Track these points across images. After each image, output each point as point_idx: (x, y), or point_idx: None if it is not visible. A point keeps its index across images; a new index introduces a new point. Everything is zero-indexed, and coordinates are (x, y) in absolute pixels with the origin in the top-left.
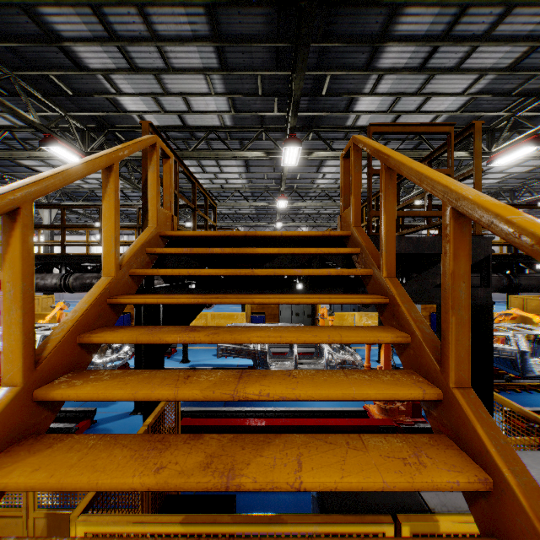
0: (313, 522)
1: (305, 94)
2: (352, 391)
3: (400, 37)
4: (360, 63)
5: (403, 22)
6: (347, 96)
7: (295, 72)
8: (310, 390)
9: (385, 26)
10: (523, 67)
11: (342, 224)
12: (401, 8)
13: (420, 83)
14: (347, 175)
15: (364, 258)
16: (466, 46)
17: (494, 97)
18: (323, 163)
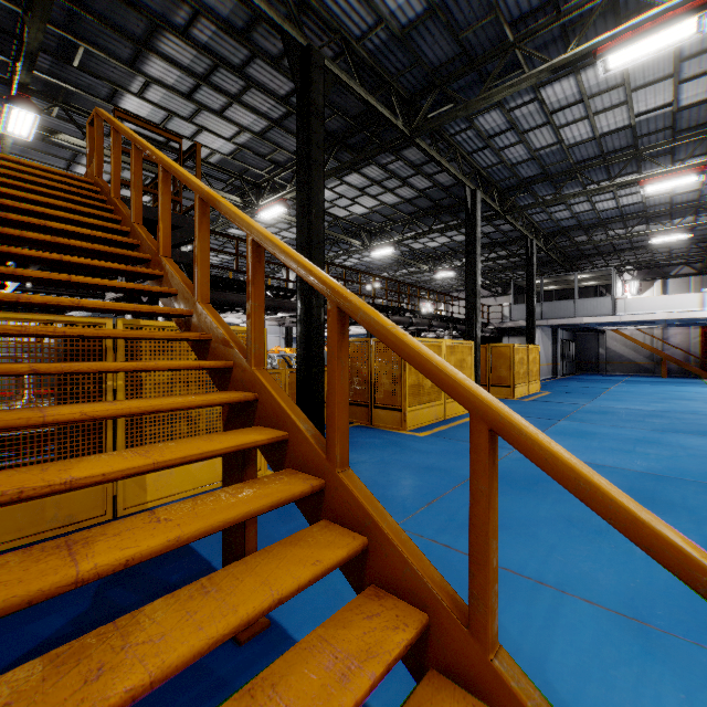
0: (55, 315)
1: (47, 52)
2: (80, 217)
3: (164, 55)
4: (124, 56)
5: (166, 43)
6: (109, 84)
7: (32, 19)
8: (53, 210)
9: (147, 35)
10: (269, 139)
11: (88, 178)
12: (162, 29)
13: (191, 112)
14: (93, 140)
15: (103, 193)
16: (224, 98)
17: (256, 156)
18: (78, 159)
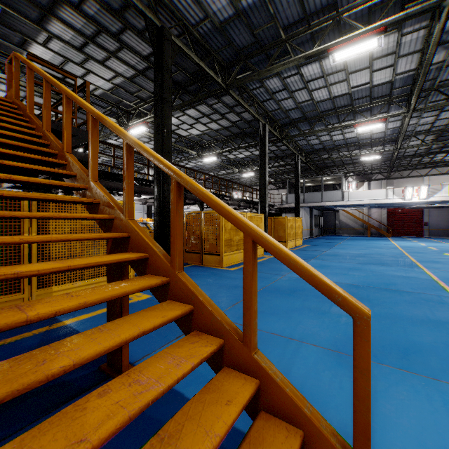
0: None
1: None
2: (6, 124)
3: (63, 20)
4: (32, 17)
5: (64, 12)
6: (21, 35)
7: None
8: None
9: (50, 6)
10: (136, 82)
11: (9, 99)
12: (61, 3)
13: (81, 60)
14: (12, 73)
15: (21, 110)
16: (105, 53)
17: (127, 93)
18: None
